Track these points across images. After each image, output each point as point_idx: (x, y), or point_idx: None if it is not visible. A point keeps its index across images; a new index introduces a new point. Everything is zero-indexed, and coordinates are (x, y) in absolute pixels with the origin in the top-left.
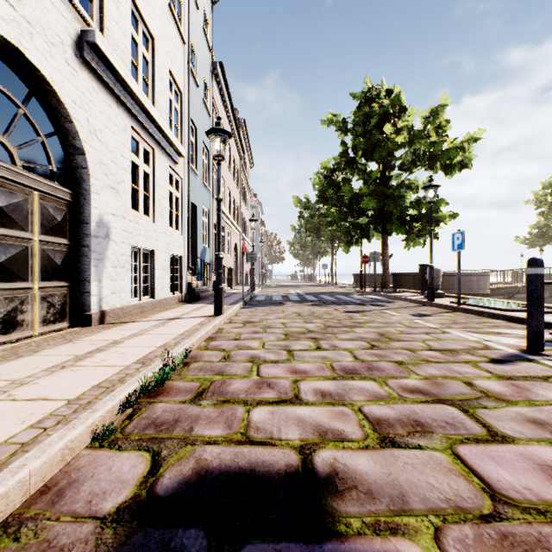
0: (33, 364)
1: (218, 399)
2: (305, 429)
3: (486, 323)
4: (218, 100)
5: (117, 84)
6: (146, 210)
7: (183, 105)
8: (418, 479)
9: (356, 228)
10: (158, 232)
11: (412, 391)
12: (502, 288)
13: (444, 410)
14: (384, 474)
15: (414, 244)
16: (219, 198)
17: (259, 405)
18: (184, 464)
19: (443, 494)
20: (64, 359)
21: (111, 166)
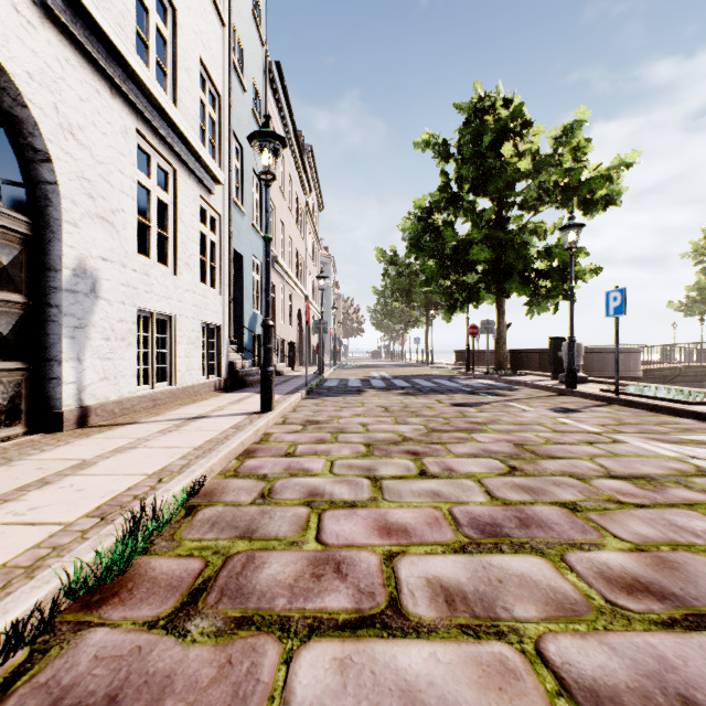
0: None
1: (228, 615)
2: None
3: (670, 423)
4: (275, 115)
5: (110, 61)
6: (163, 256)
7: (222, 112)
8: None
9: (461, 289)
10: (181, 289)
11: (629, 586)
12: (657, 369)
13: None
14: None
15: (539, 310)
16: (267, 237)
17: (313, 637)
18: None
19: None
20: None
21: (101, 184)
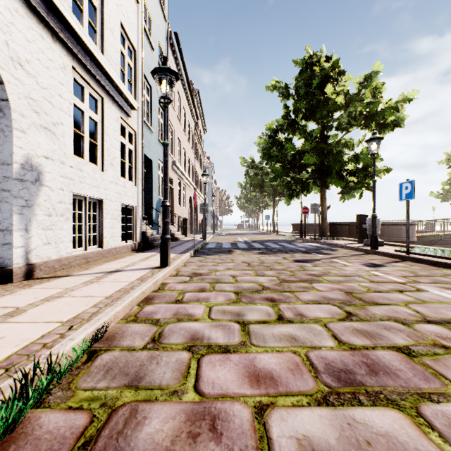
0: None
1: None
2: None
3: None
4: (174, 68)
5: (51, 15)
6: (94, 158)
7: (136, 62)
8: None
9: (297, 183)
10: (107, 181)
11: None
12: (426, 236)
13: None
14: None
15: (348, 197)
16: (165, 143)
17: None
18: None
19: None
20: None
21: (44, 103)
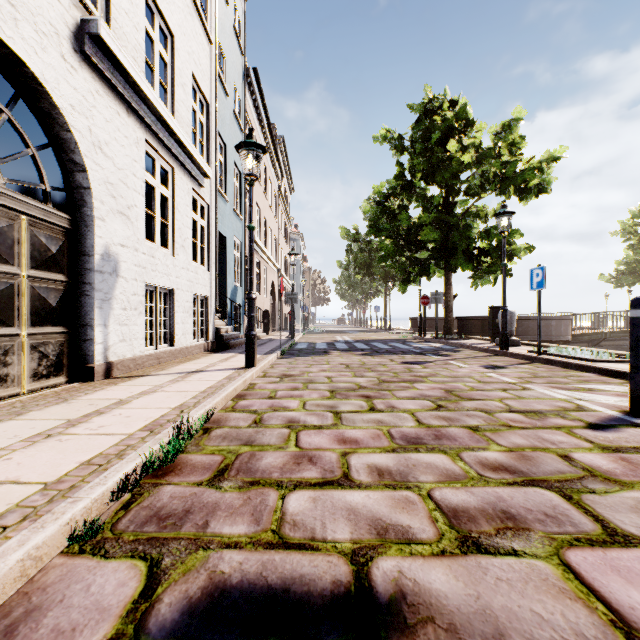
0: (11, 431)
1: (244, 480)
2: (358, 525)
3: (574, 376)
4: (252, 113)
5: (127, 88)
6: (164, 240)
7: (209, 117)
8: (519, 605)
9: (414, 264)
10: (178, 267)
11: (495, 468)
12: (585, 334)
13: (540, 495)
14: (470, 598)
15: (482, 282)
16: (251, 226)
17: (297, 489)
18: (191, 580)
19: (558, 632)
20: (52, 424)
21: (120, 186)
